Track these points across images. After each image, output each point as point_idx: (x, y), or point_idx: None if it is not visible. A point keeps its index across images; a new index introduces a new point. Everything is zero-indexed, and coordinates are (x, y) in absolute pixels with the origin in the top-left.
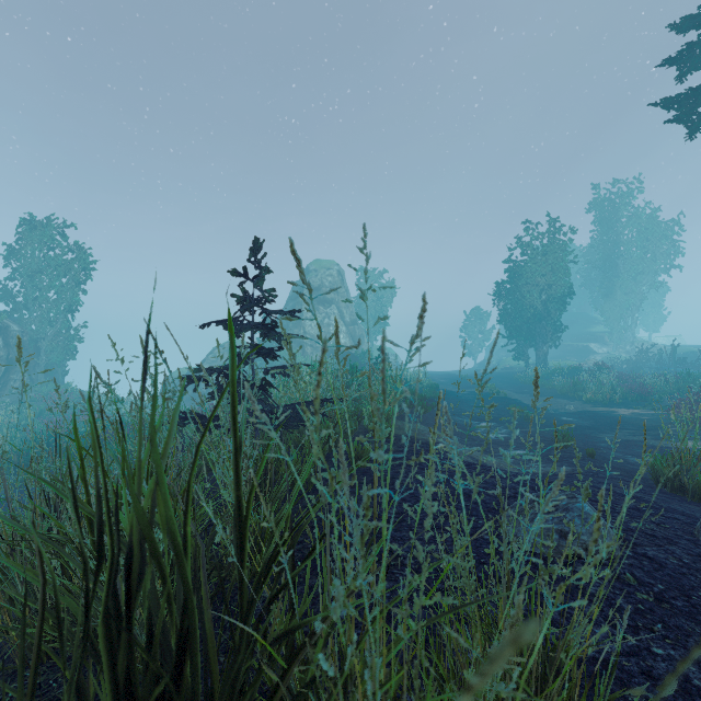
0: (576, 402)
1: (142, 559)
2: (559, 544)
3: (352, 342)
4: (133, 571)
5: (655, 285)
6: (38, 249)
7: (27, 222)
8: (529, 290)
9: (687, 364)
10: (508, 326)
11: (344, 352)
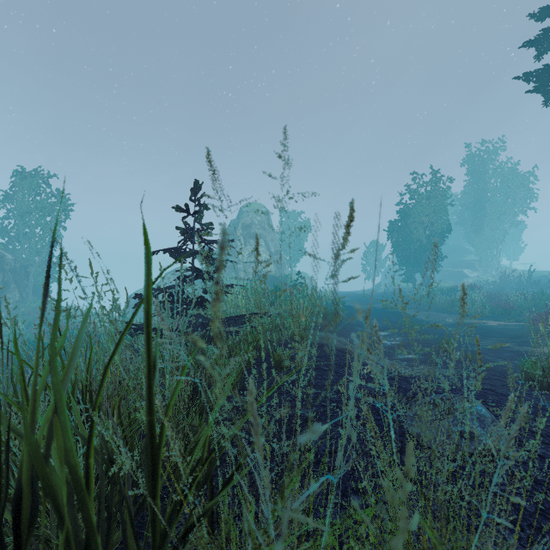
0: (454, 315)
1: (33, 499)
2: (459, 444)
3: (276, 268)
4: (21, 513)
5: (515, 223)
6: (28, 194)
7: (19, 173)
8: (416, 227)
9: (540, 285)
10: (399, 256)
11: (270, 276)
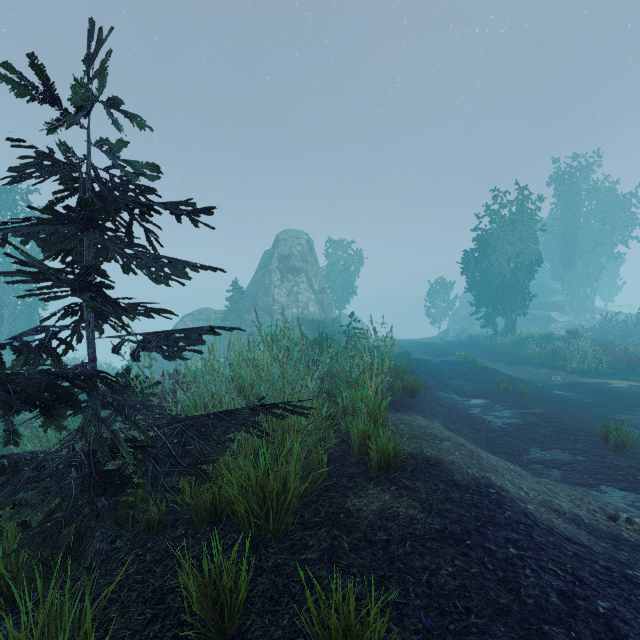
0: (560, 372)
1: None
2: None
3: (320, 310)
4: None
5: (613, 256)
6: (2, 214)
7: None
8: (497, 258)
9: None
10: (477, 294)
11: (313, 319)
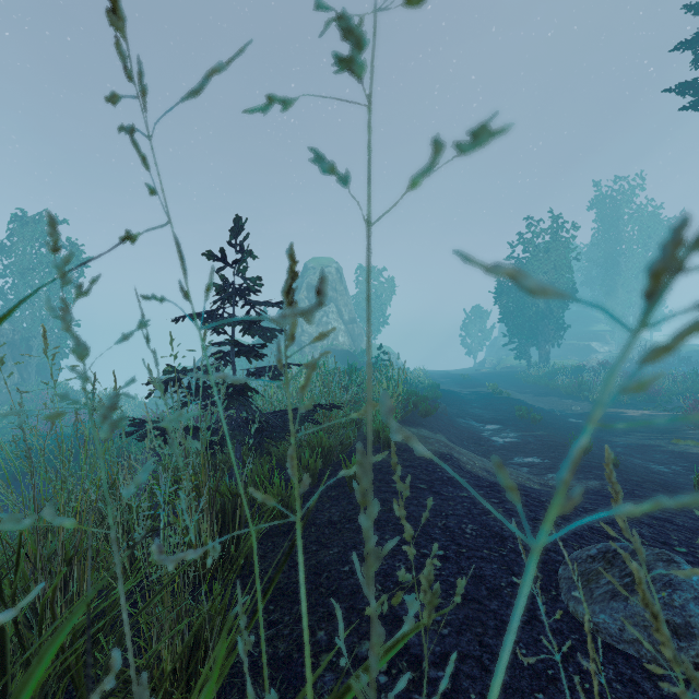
0: (582, 403)
1: None
2: None
3: (350, 341)
4: None
5: None
6: (30, 245)
7: (19, 218)
8: None
9: (691, 363)
10: (510, 325)
11: (343, 351)
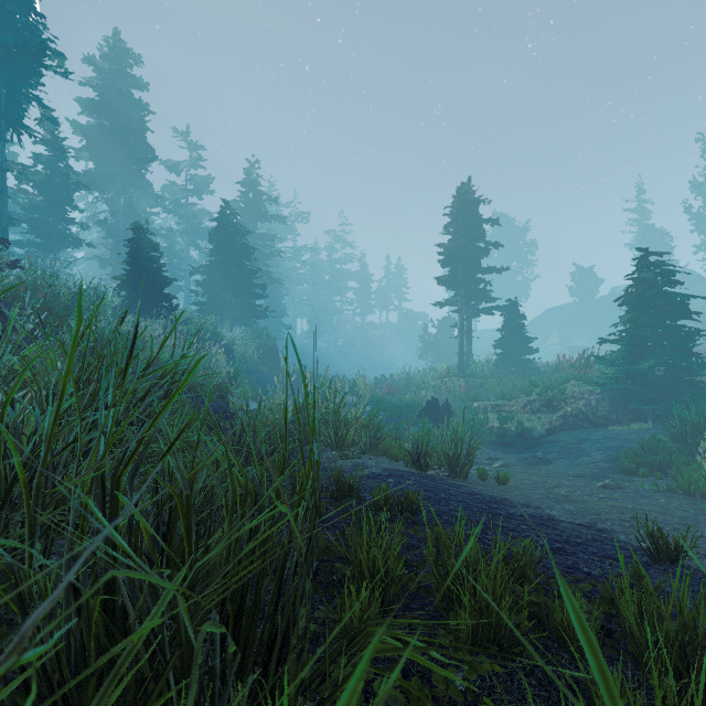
0: None
1: None
2: None
3: None
4: None
5: None
6: None
7: None
8: None
9: None
10: None
11: None
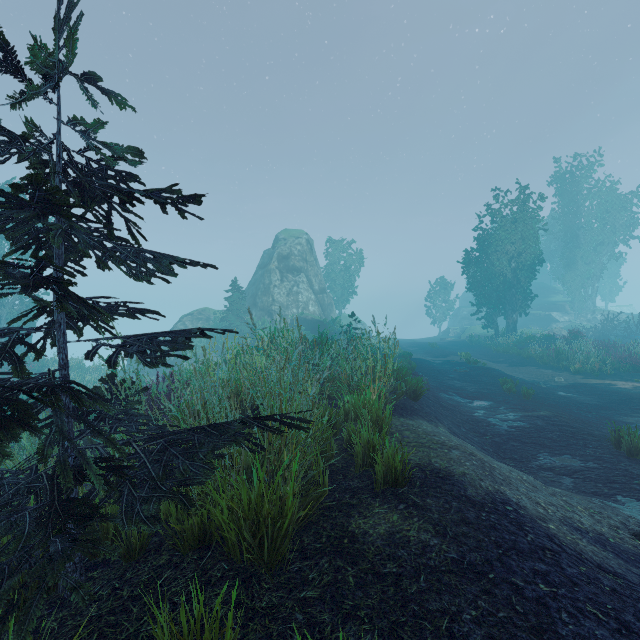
0: (563, 373)
1: None
2: None
3: (320, 310)
4: None
5: (615, 255)
6: None
7: None
8: (499, 258)
9: None
10: (478, 294)
11: (313, 320)
